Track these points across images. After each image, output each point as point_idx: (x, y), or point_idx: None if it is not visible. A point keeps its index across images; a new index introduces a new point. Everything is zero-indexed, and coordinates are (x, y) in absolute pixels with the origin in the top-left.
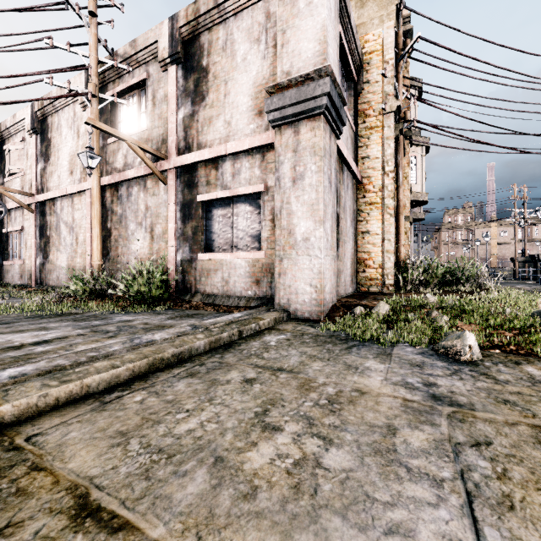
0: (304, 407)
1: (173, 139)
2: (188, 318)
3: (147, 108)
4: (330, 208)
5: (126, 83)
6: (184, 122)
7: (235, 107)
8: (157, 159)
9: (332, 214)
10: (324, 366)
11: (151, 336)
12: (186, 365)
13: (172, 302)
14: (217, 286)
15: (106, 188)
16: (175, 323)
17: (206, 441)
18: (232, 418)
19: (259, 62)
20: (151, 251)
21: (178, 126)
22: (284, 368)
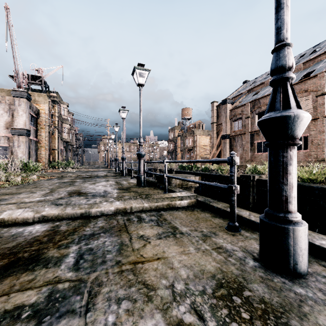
0: None
1: None
2: None
3: None
4: (27, 152)
5: None
6: None
7: None
8: None
9: (27, 152)
10: None
11: None
12: None
13: None
14: None
15: None
16: None
17: None
18: None
19: (7, 117)
20: None
21: None
22: None
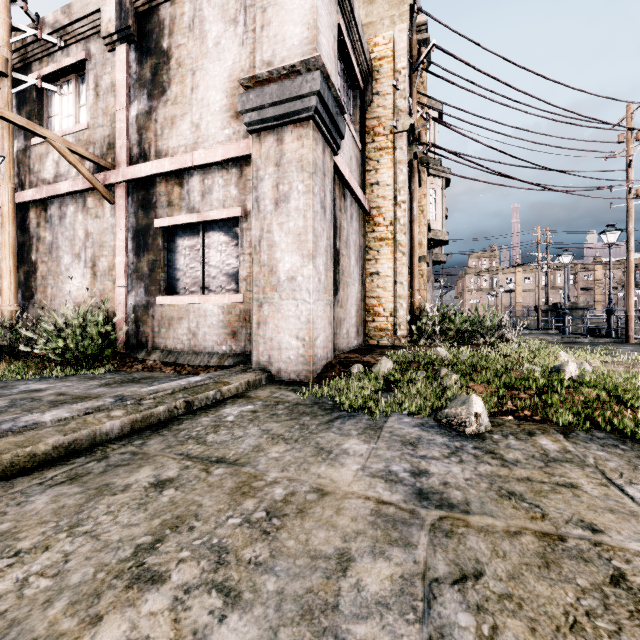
0: (224, 529)
1: (123, 143)
2: (130, 384)
3: (87, 100)
4: (323, 240)
5: (57, 63)
6: (138, 122)
7: (205, 106)
8: (101, 169)
9: (327, 248)
10: (286, 451)
11: (38, 415)
12: (76, 461)
13: (120, 361)
14: (182, 340)
15: (30, 205)
16: (106, 392)
17: (5, 624)
18: (90, 561)
19: (237, 50)
20: (93, 293)
21: (130, 126)
22: (226, 459)
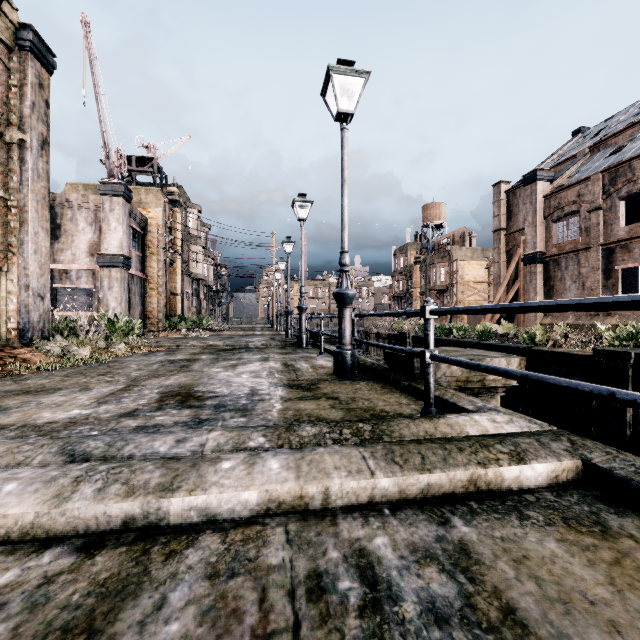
0: None
1: None
2: None
3: None
4: (124, 298)
5: None
6: None
7: (78, 249)
8: None
9: (126, 300)
10: None
11: None
12: None
13: None
14: None
15: None
16: None
17: None
18: None
19: (92, 234)
20: None
21: None
22: None
